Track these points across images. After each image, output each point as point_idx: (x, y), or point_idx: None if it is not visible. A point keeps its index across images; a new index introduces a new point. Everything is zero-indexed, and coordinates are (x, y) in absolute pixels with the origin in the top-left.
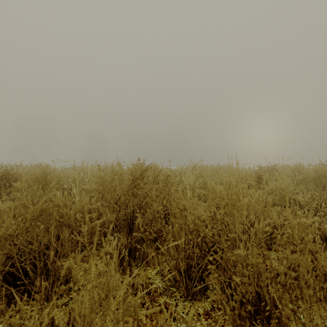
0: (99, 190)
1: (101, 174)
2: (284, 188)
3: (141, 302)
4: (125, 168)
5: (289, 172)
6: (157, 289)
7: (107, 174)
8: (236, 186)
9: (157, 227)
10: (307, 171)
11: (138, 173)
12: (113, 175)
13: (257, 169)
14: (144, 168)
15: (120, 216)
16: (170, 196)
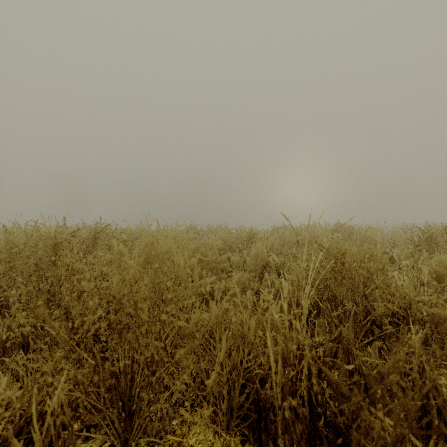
0: (7, 260)
1: (12, 239)
2: (259, 251)
3: (20, 386)
4: (60, 230)
5: (288, 233)
6: (51, 370)
7: (23, 238)
8: (155, 248)
9: (45, 297)
10: (304, 233)
11: (59, 237)
12: (27, 239)
13: (249, 231)
14: (100, 230)
15: (29, 292)
16: (64, 261)
